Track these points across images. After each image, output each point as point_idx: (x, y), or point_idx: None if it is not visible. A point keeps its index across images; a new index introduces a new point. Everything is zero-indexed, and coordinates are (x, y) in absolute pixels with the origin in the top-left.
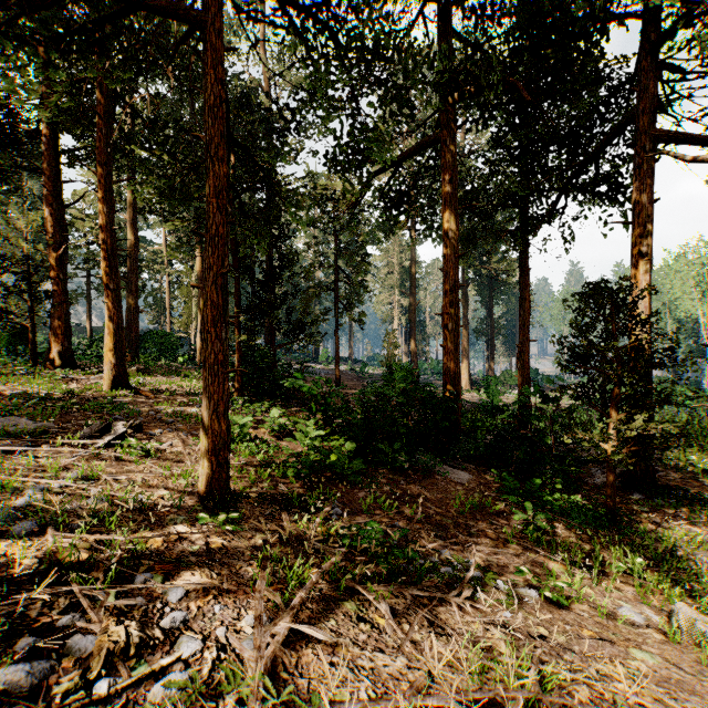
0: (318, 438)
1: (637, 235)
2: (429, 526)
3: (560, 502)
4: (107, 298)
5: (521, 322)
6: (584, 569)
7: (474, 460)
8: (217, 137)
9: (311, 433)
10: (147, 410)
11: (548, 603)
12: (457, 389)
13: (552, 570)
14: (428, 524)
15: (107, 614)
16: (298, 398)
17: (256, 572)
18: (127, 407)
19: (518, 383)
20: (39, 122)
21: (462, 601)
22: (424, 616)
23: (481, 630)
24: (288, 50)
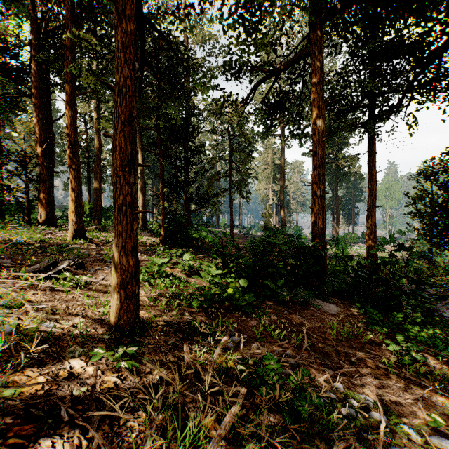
0: (217, 276)
1: None
2: (314, 353)
3: (421, 333)
4: (70, 175)
5: (369, 192)
6: None
7: (338, 295)
8: None
9: (212, 272)
10: (94, 254)
11: None
12: (323, 241)
13: None
14: (313, 352)
15: None
16: (204, 249)
17: (141, 430)
18: (80, 251)
19: (366, 238)
20: None
21: None
22: None
23: None
24: None
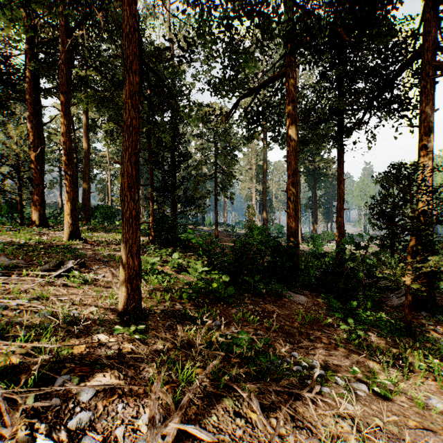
0: (203, 272)
1: (423, 134)
2: (281, 333)
3: (370, 317)
4: (66, 180)
5: (338, 197)
6: (399, 368)
7: (308, 288)
8: (131, 56)
9: (199, 269)
10: (91, 254)
11: (375, 395)
12: (296, 241)
13: (374, 368)
14: (280, 333)
15: (23, 415)
16: (191, 247)
17: (155, 372)
18: (78, 251)
19: (336, 237)
20: (25, 69)
21: (314, 396)
22: (286, 410)
23: (333, 422)
24: (183, 4)
